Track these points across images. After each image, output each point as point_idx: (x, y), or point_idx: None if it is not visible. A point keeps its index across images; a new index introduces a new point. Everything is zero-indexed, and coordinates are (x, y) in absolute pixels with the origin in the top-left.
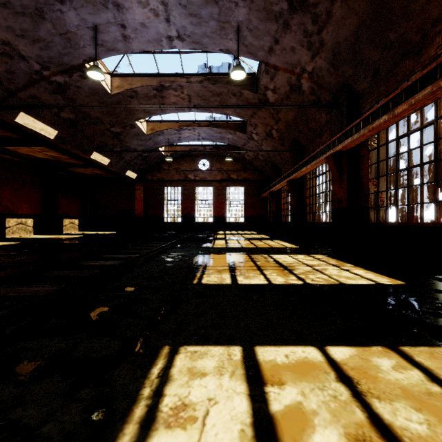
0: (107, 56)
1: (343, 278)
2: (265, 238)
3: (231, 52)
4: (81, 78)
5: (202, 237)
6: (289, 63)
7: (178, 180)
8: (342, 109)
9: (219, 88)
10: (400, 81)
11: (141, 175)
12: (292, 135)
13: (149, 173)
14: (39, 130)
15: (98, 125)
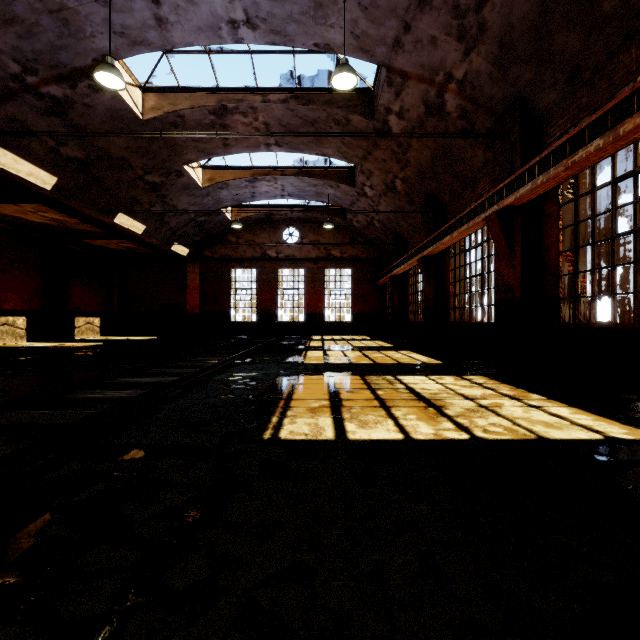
0: (132, 55)
1: (540, 426)
2: (385, 347)
3: (333, 49)
4: (92, 90)
5: (287, 345)
6: (426, 67)
7: (252, 259)
8: (514, 139)
9: (313, 111)
10: (620, 83)
11: (195, 251)
12: (427, 186)
13: (208, 247)
14: (24, 174)
15: (124, 170)
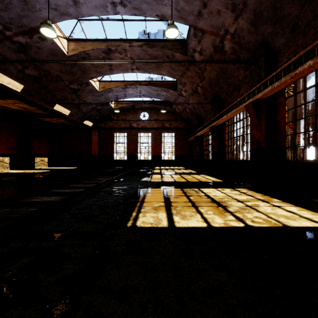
0: (61, 20)
1: (282, 218)
2: (192, 172)
3: (166, 18)
4: (41, 40)
5: (142, 171)
6: (215, 26)
7: (124, 128)
8: (261, 64)
9: (155, 51)
10: None
11: (96, 124)
12: (214, 90)
13: (102, 122)
14: (6, 83)
15: (58, 82)
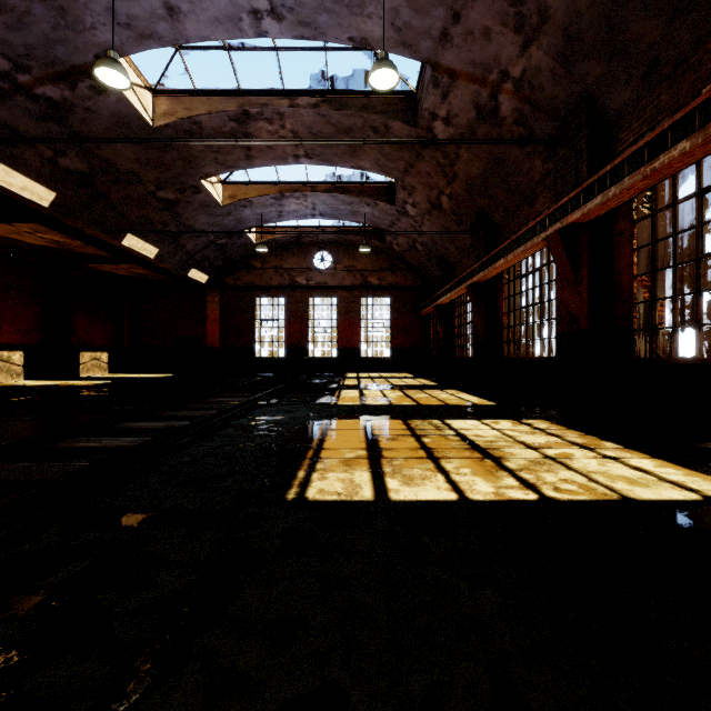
0: (140, 50)
1: (621, 483)
2: (429, 386)
3: (371, 44)
4: (94, 92)
5: (318, 383)
6: (478, 63)
7: (279, 286)
8: (579, 146)
9: (348, 117)
10: (708, 77)
11: (215, 278)
12: (477, 203)
13: (230, 273)
14: (18, 189)
15: (133, 185)
